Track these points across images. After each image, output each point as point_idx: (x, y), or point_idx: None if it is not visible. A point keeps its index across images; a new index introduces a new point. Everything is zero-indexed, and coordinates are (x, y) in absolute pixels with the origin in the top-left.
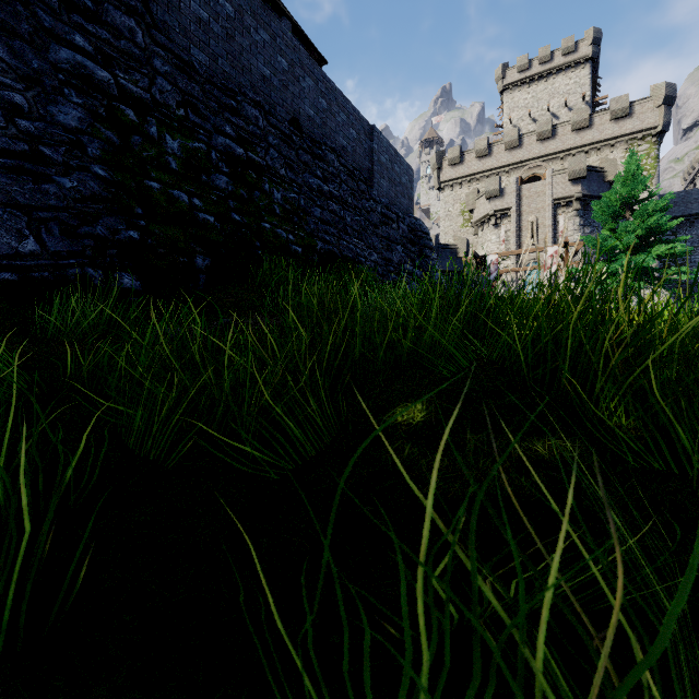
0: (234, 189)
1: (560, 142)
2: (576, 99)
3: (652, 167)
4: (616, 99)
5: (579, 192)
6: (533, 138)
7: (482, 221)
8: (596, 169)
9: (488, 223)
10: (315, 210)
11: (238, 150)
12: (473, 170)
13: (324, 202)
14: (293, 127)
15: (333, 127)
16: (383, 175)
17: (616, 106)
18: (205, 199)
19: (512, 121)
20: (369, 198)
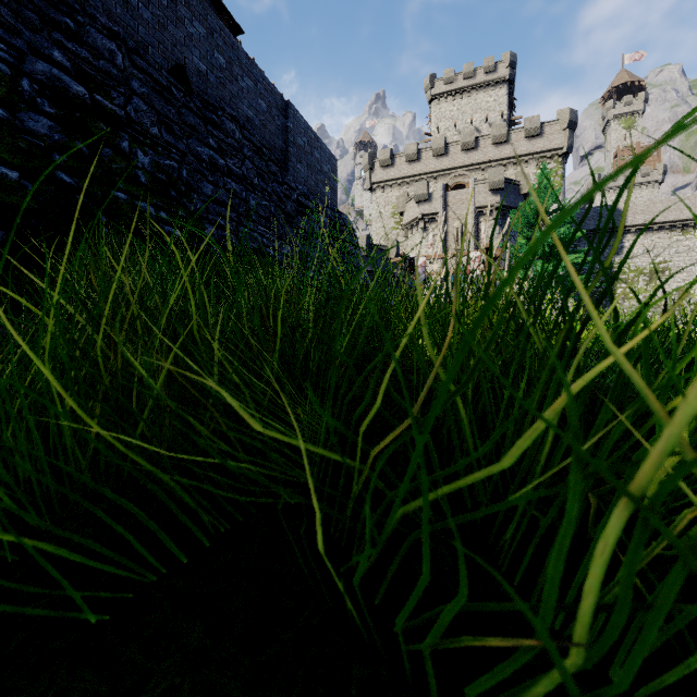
0: (64, 139)
1: (482, 154)
2: (495, 116)
3: (559, 184)
4: (529, 119)
5: (498, 202)
6: (458, 147)
7: (411, 224)
8: (513, 182)
9: (417, 226)
10: (204, 185)
11: (75, 87)
12: (403, 174)
13: (220, 178)
14: (174, 78)
15: (235, 91)
16: (301, 159)
17: (529, 125)
18: (3, 143)
19: (440, 131)
20: (282, 182)
